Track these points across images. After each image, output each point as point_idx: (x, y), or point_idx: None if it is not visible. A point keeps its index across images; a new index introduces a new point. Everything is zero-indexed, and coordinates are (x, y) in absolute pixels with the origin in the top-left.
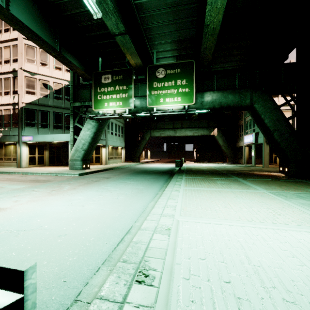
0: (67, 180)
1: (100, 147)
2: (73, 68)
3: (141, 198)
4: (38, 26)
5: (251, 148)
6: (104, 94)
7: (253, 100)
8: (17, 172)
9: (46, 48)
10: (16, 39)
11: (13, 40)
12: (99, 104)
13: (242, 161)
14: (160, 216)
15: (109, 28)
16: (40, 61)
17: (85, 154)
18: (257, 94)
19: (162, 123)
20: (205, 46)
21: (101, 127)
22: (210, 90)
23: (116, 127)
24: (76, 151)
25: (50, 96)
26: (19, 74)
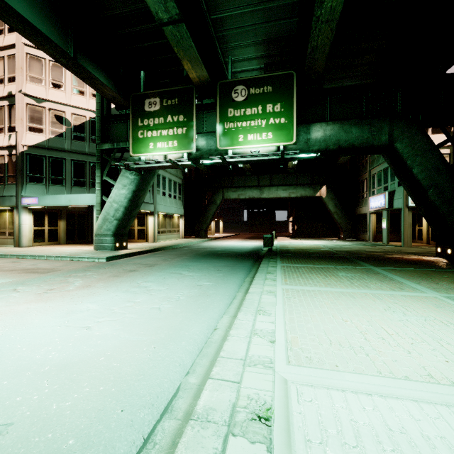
0: (83, 269)
1: (146, 214)
2: (98, 87)
3: (205, 309)
4: (36, 12)
5: (380, 216)
6: (149, 129)
7: (393, 137)
8: (10, 254)
9: (50, 50)
10: (13, 46)
11: (8, 48)
12: (140, 145)
13: (365, 237)
14: (243, 364)
15: (152, 11)
16: (51, 81)
17: (120, 225)
18: (400, 125)
19: (242, 178)
20: (315, 44)
21: (144, 182)
22: (321, 121)
23: (170, 184)
24: (104, 221)
25: (66, 135)
26: (18, 101)
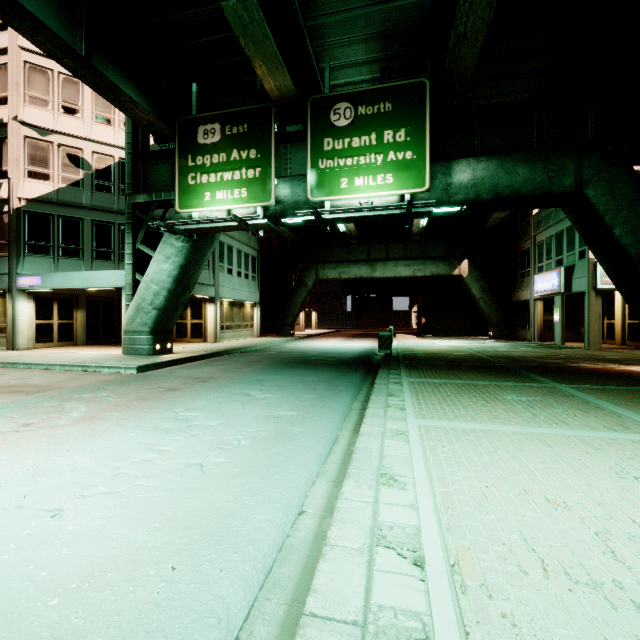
0: (96, 386)
1: (204, 301)
2: (126, 106)
3: (282, 468)
4: None
5: (550, 304)
6: (204, 171)
7: (582, 179)
8: None
9: (47, 44)
10: (6, 51)
11: None
12: (190, 196)
13: (527, 334)
14: None
15: None
16: (62, 103)
17: (161, 317)
18: (593, 161)
19: (344, 249)
20: (462, 31)
21: (198, 252)
22: (468, 156)
23: (239, 258)
24: (138, 311)
25: (84, 183)
26: (11, 133)
